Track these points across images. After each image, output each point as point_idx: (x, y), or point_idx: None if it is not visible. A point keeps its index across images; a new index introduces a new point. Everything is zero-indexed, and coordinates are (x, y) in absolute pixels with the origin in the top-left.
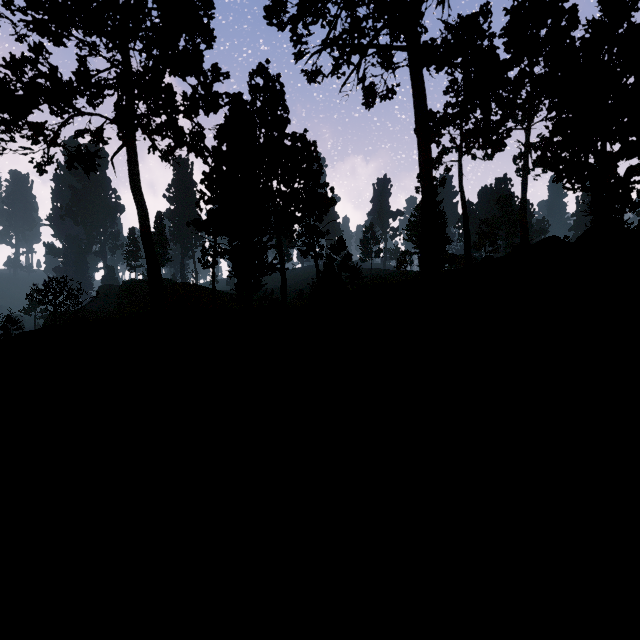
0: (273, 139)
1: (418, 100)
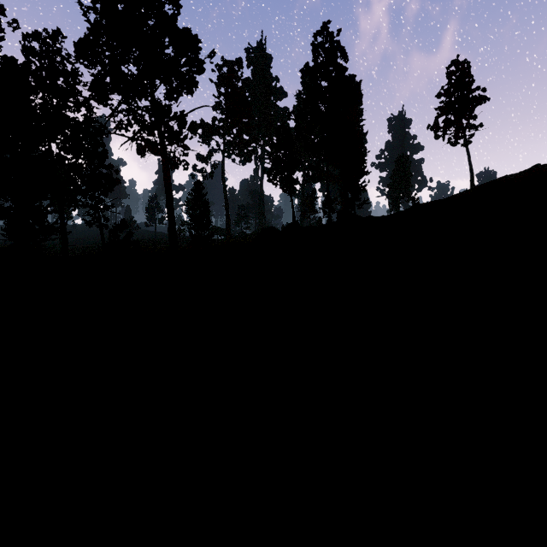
0: (52, 105)
1: (165, 174)
